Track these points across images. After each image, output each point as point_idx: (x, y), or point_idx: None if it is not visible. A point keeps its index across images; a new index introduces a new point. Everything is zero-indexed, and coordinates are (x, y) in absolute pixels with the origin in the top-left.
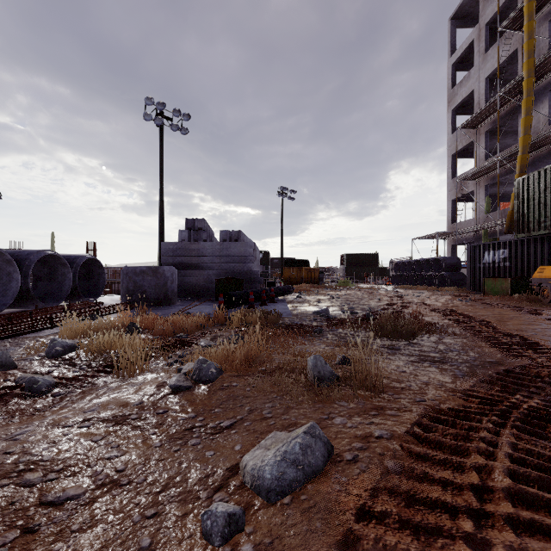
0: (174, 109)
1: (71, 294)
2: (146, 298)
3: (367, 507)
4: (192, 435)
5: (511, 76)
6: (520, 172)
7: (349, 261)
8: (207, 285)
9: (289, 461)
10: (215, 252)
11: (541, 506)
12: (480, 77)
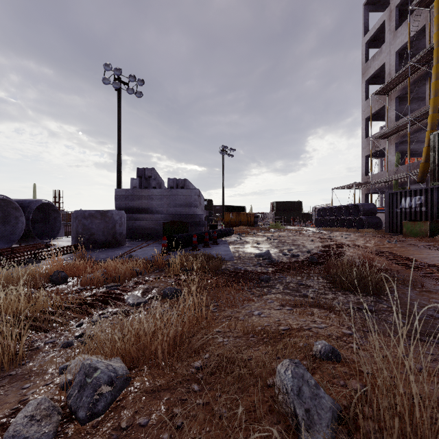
0: (129, 75)
1: (25, 236)
2: (95, 240)
3: None
4: None
5: (417, 50)
6: (431, 129)
7: (278, 207)
8: (156, 227)
9: None
10: (163, 198)
11: None
12: (391, 51)
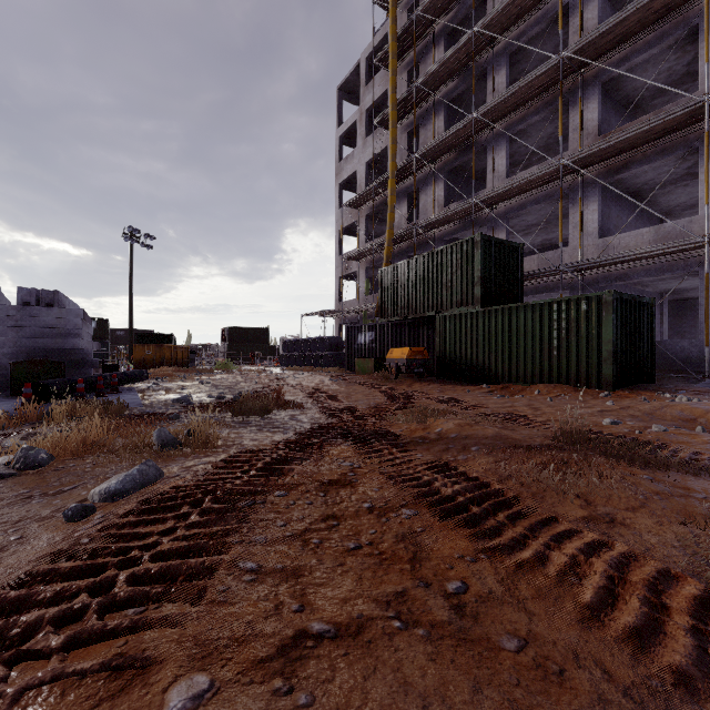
0: None
1: None
2: None
3: (178, 486)
4: (32, 499)
5: (386, 168)
6: (386, 262)
7: (234, 337)
8: None
9: (129, 479)
10: (7, 321)
11: (271, 471)
12: (362, 160)
